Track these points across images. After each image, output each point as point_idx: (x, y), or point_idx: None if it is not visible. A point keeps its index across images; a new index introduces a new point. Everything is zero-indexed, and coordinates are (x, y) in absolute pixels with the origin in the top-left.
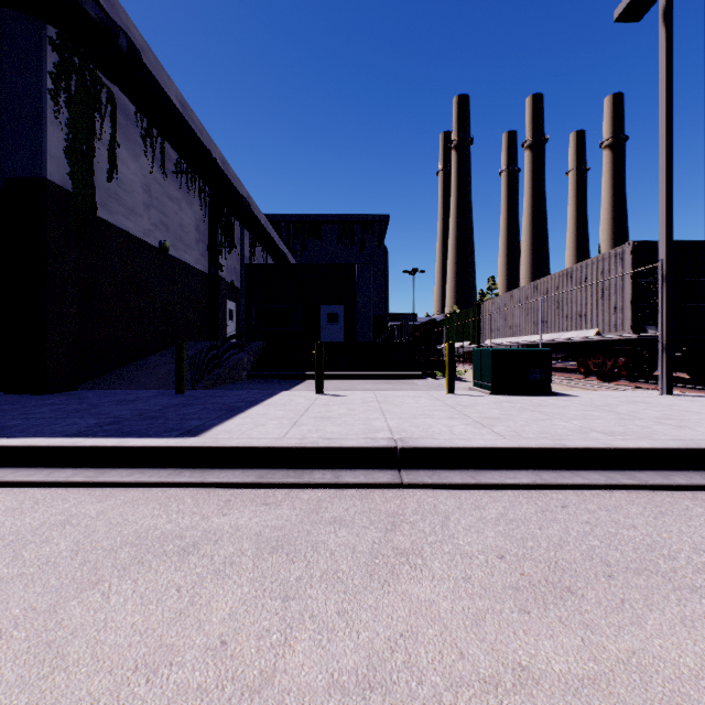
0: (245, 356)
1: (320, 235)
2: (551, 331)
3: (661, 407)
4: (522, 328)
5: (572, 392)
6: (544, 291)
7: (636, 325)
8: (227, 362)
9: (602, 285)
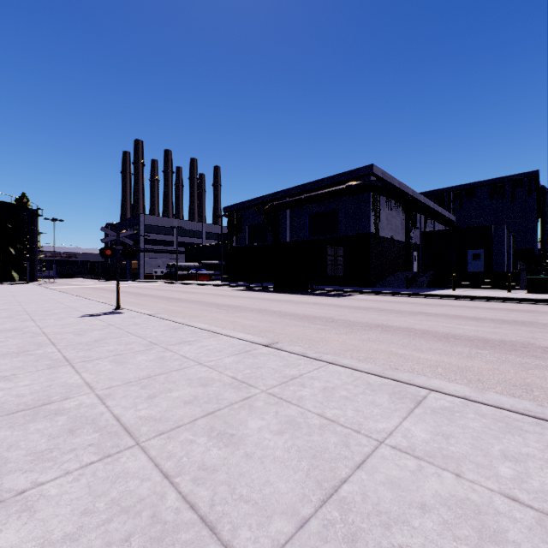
0: (424, 278)
1: (473, 195)
2: None
3: None
4: None
5: None
6: None
7: None
8: (418, 281)
9: None
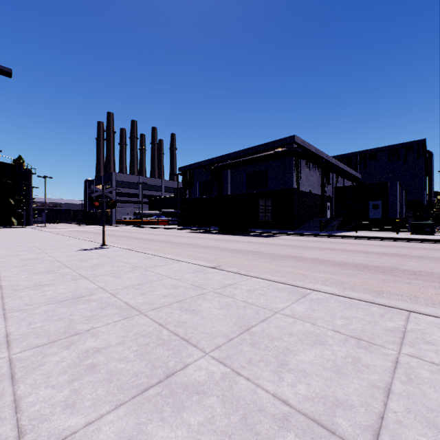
0: (335, 223)
1: (375, 158)
2: None
3: None
4: None
5: None
6: None
7: None
8: (330, 225)
9: None
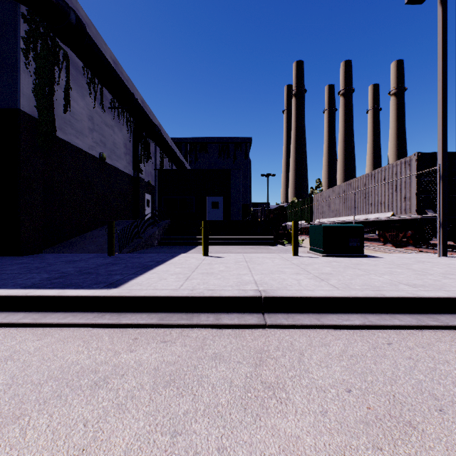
0: (156, 230)
1: (206, 151)
2: (360, 213)
3: (442, 265)
4: (341, 212)
5: (377, 255)
6: (356, 187)
7: (419, 209)
8: (144, 234)
9: (395, 183)
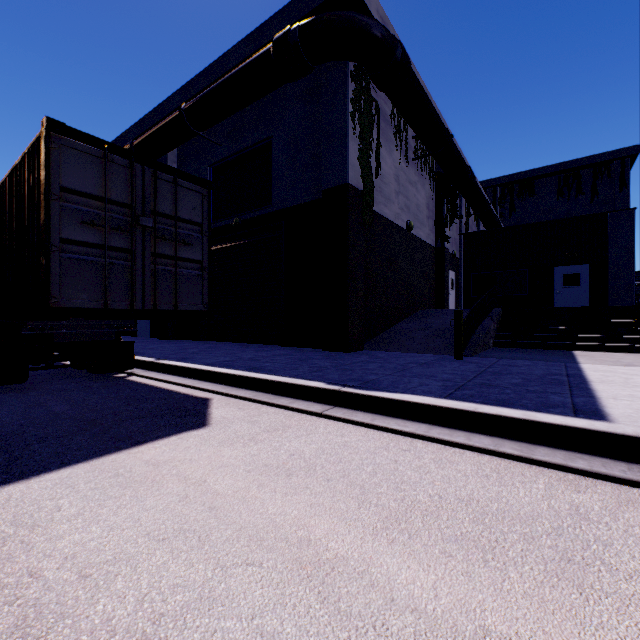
0: (491, 323)
1: (532, 192)
2: None
3: None
4: None
5: None
6: None
7: None
8: (476, 330)
9: None
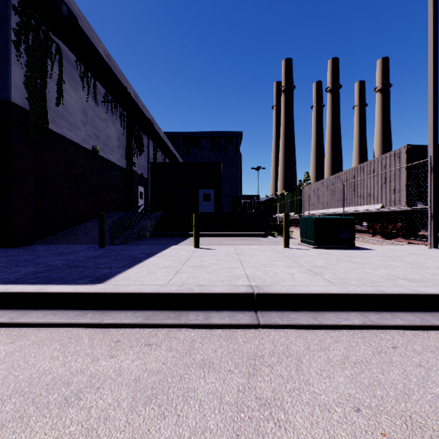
0: (148, 222)
1: (198, 145)
2: (349, 205)
3: (436, 257)
4: (330, 204)
5: (368, 246)
6: (345, 179)
7: (409, 201)
8: (136, 226)
9: (385, 175)
